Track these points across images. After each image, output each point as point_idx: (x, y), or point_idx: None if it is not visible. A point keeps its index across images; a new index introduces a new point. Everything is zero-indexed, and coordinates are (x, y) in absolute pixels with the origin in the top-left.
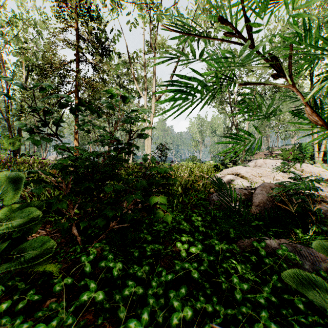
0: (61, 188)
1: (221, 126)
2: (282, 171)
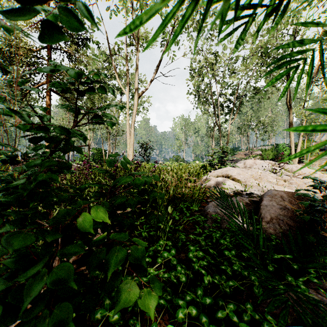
0: None
1: (204, 126)
2: (273, 173)
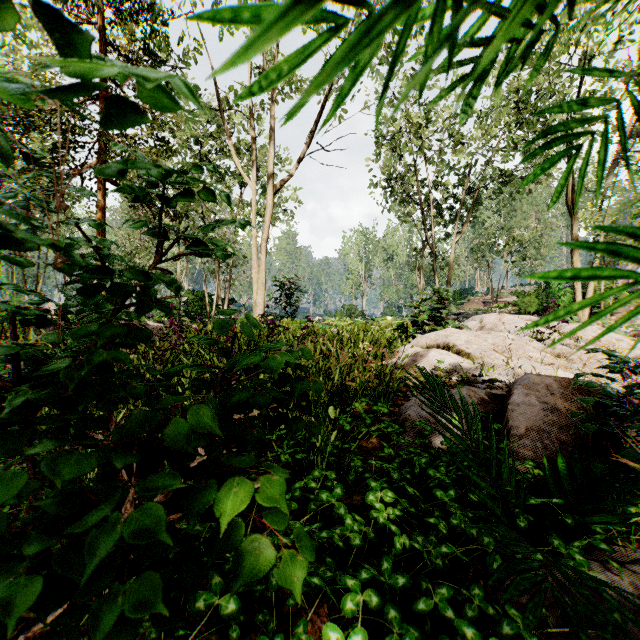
0: None
1: (403, 247)
2: (538, 340)
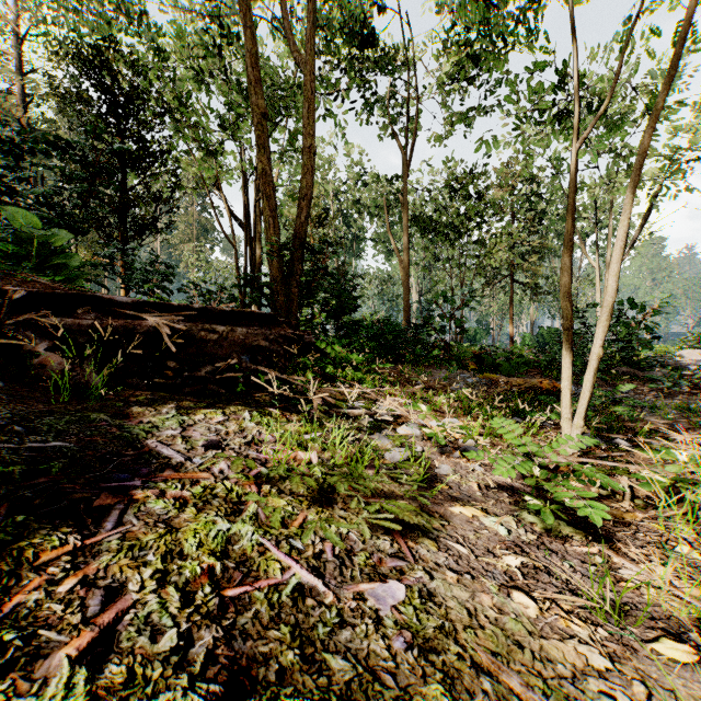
0: None
1: None
2: None
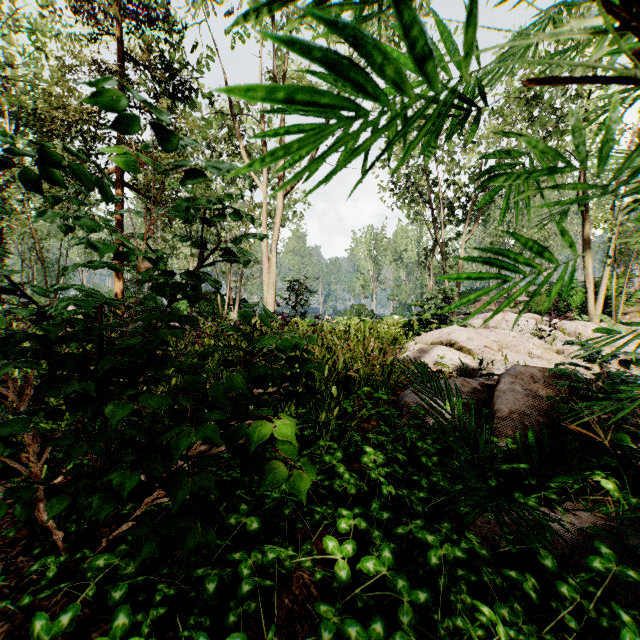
0: (3, 398)
1: (413, 247)
2: (539, 338)
